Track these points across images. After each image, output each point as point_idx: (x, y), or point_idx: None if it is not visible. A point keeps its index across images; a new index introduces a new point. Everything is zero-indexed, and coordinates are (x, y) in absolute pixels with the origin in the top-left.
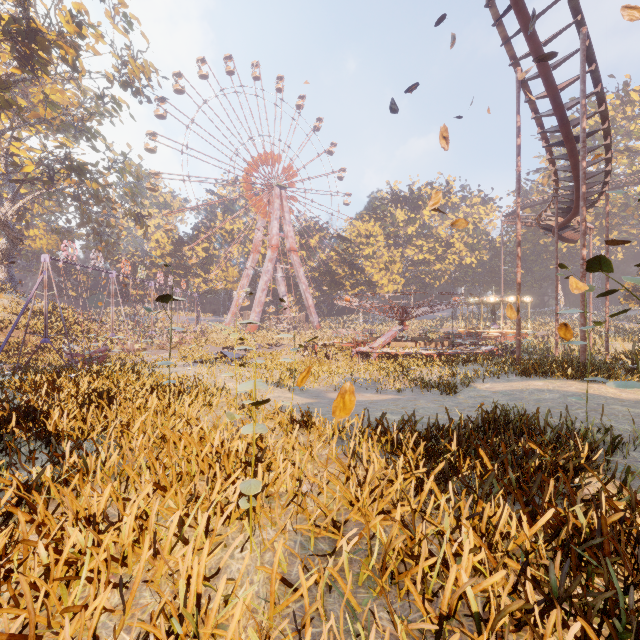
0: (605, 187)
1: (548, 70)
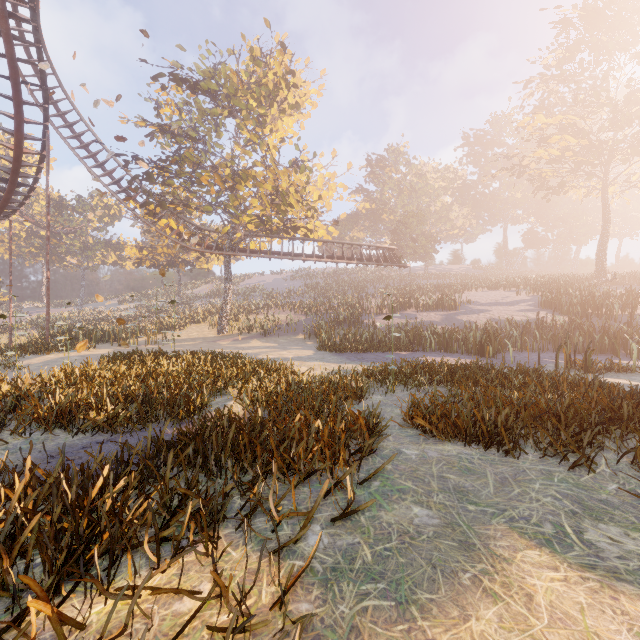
0: (10, 217)
1: (23, 138)
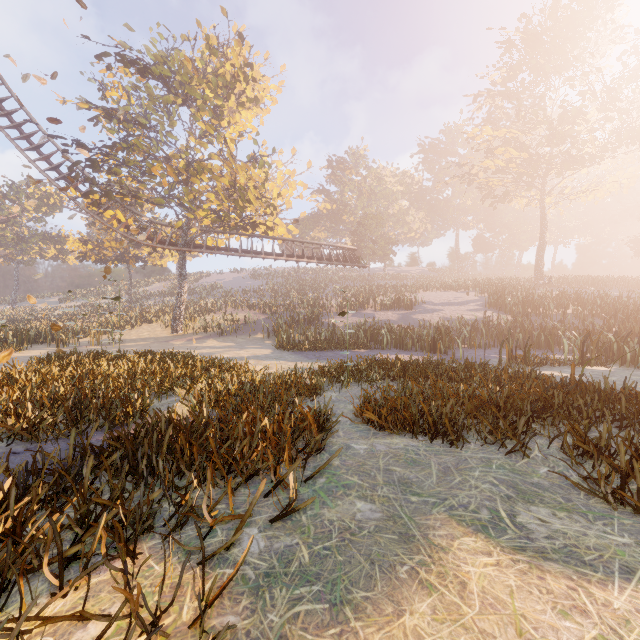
0: None
1: None
